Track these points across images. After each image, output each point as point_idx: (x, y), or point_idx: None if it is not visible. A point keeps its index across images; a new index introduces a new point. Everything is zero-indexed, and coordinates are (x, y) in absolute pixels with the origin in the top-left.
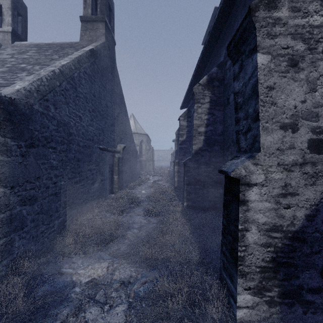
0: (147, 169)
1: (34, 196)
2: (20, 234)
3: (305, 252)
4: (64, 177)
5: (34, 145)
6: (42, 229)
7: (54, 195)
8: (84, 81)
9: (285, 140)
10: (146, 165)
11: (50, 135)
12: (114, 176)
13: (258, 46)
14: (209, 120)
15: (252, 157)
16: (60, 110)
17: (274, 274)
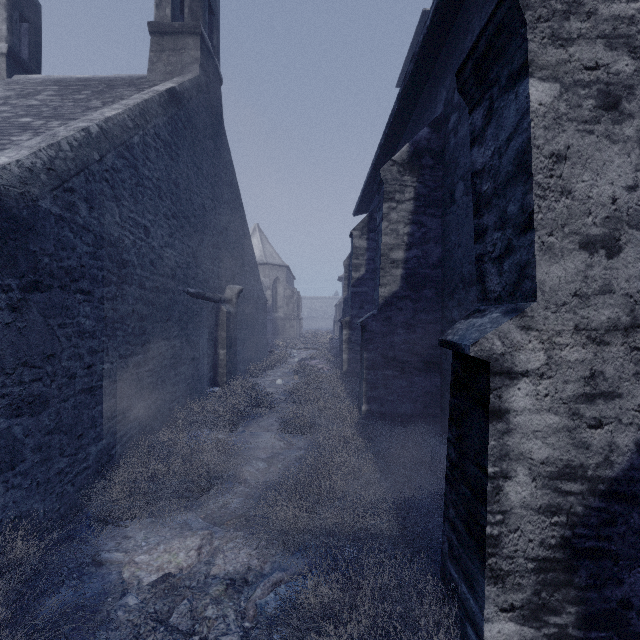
0: (287, 336)
1: (41, 396)
2: (9, 479)
3: (636, 525)
4: (110, 354)
5: (40, 286)
6: (59, 467)
7: (87, 393)
8: (154, 153)
9: (591, 274)
10: (285, 327)
11: (78, 264)
12: (220, 350)
13: (531, 62)
14: (414, 237)
15: (518, 313)
16: (102, 212)
17: (568, 575)
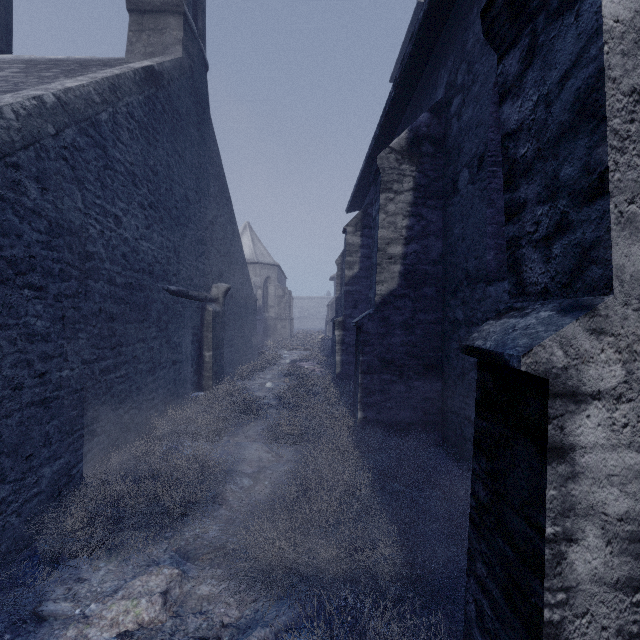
0: (279, 337)
1: None
2: None
3: None
4: (70, 359)
5: None
6: None
7: (38, 405)
8: (126, 134)
9: None
10: (277, 327)
11: (25, 254)
12: (205, 352)
13: None
14: (413, 230)
15: (587, 311)
16: (59, 195)
17: None
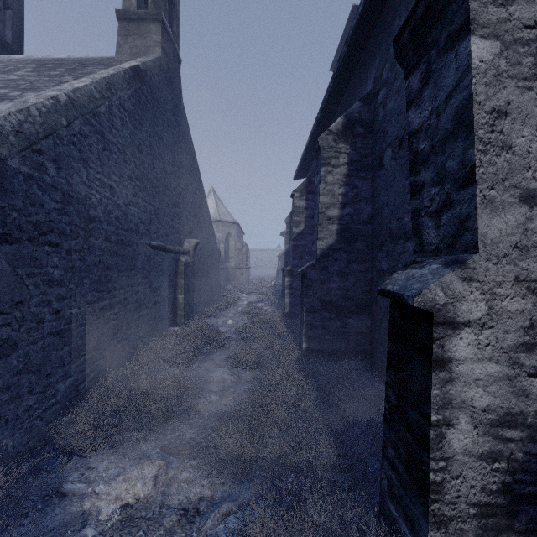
0: (238, 282)
1: (10, 340)
2: None
3: None
4: (77, 300)
5: (9, 239)
6: (28, 404)
7: (55, 335)
8: (119, 122)
9: (531, 227)
10: (236, 275)
11: (46, 219)
12: (179, 295)
13: (473, 20)
14: (347, 197)
15: (460, 264)
16: (70, 172)
17: (508, 519)
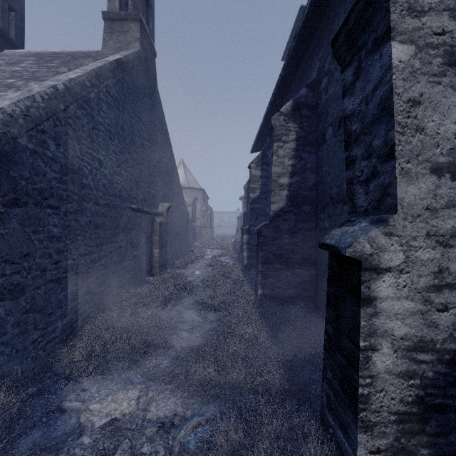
0: (203, 239)
1: (19, 285)
2: None
3: None
4: (72, 253)
5: (18, 203)
6: (33, 337)
7: (55, 282)
8: (105, 105)
9: (439, 193)
10: (202, 233)
11: (48, 186)
12: (154, 250)
13: (393, 29)
14: (295, 167)
15: (383, 222)
16: (66, 148)
17: (421, 425)
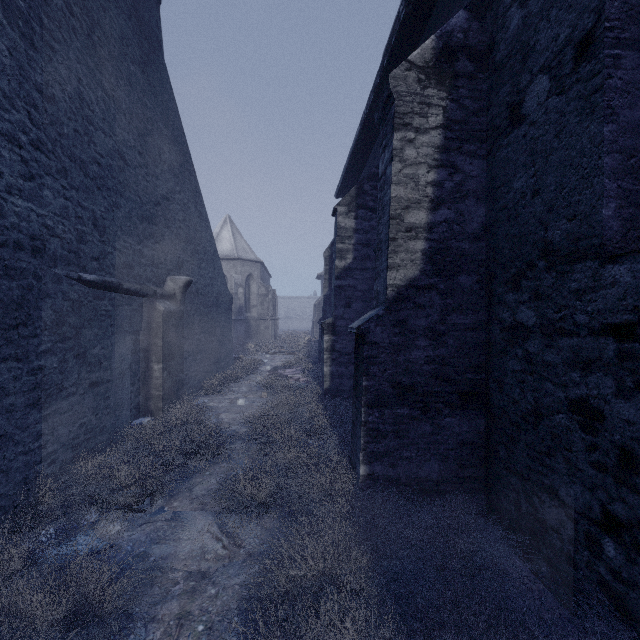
0: (262, 338)
1: None
2: None
3: None
4: None
5: None
6: None
7: None
8: None
9: None
10: (260, 328)
11: None
12: (154, 364)
13: None
14: (443, 188)
15: None
16: None
17: None
